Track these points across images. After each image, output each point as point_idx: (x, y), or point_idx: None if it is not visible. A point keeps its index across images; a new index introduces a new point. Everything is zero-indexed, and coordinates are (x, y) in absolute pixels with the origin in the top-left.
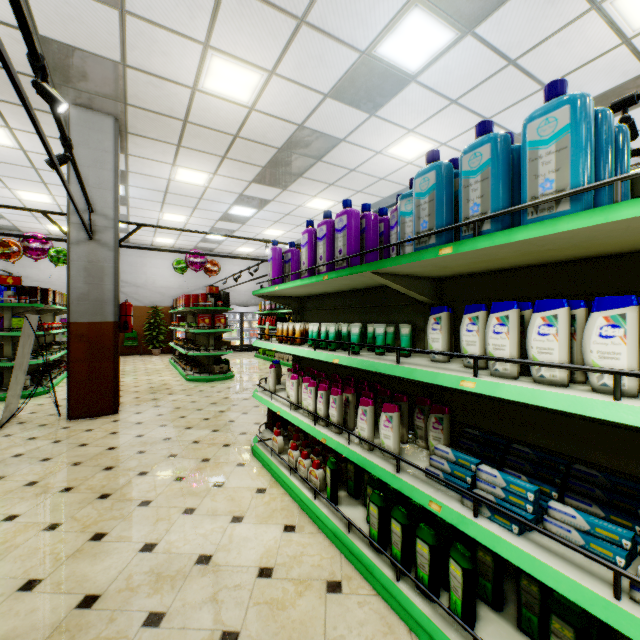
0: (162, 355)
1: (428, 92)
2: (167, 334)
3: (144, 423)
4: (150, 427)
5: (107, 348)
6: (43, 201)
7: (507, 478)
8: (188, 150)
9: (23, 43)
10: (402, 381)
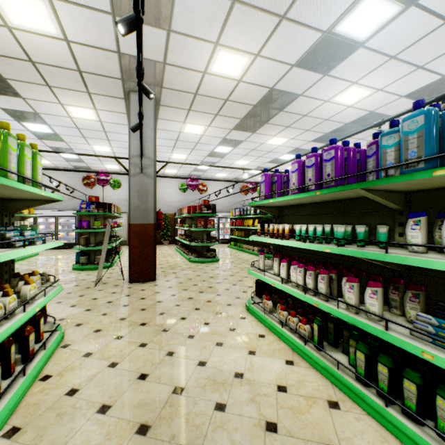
0: (169, 245)
1: (372, 53)
2: (172, 231)
3: (173, 287)
4: (177, 290)
5: (150, 240)
6: (106, 151)
7: None
8: (194, 112)
9: (111, 59)
10: (372, 266)
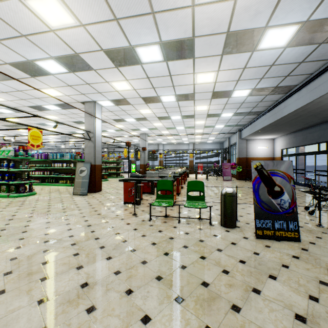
0: None
1: None
2: None
3: None
4: None
5: None
6: None
7: (57, 173)
8: None
9: None
10: (50, 170)
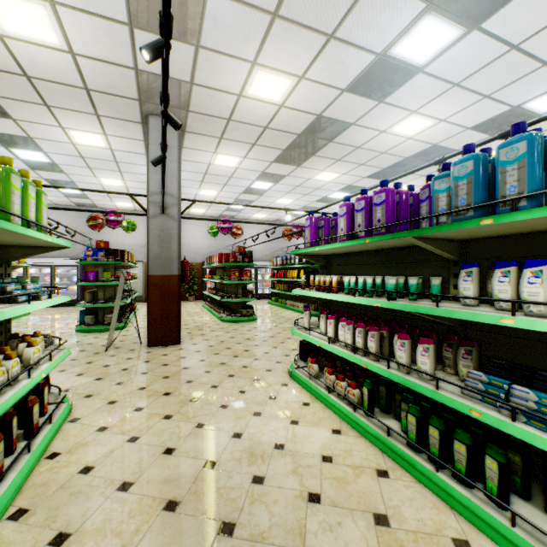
0: (195, 301)
1: (433, 79)
2: (199, 285)
3: (202, 351)
4: (207, 354)
5: (173, 294)
6: (117, 185)
7: (539, 394)
8: (227, 141)
9: (126, 76)
10: (427, 322)
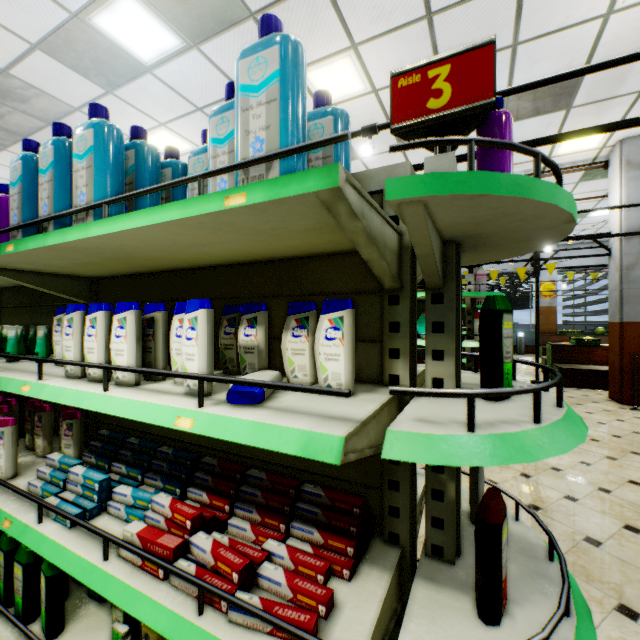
0: None
1: (170, 90)
2: None
3: None
4: None
5: None
6: None
7: (87, 474)
8: None
9: None
10: None
